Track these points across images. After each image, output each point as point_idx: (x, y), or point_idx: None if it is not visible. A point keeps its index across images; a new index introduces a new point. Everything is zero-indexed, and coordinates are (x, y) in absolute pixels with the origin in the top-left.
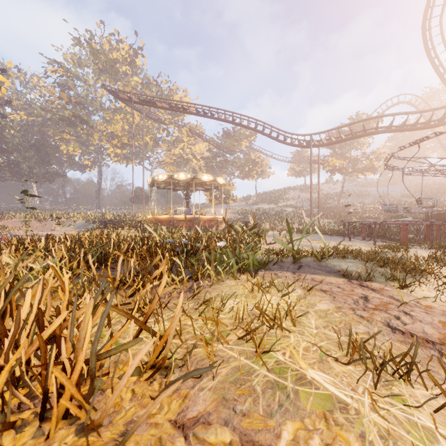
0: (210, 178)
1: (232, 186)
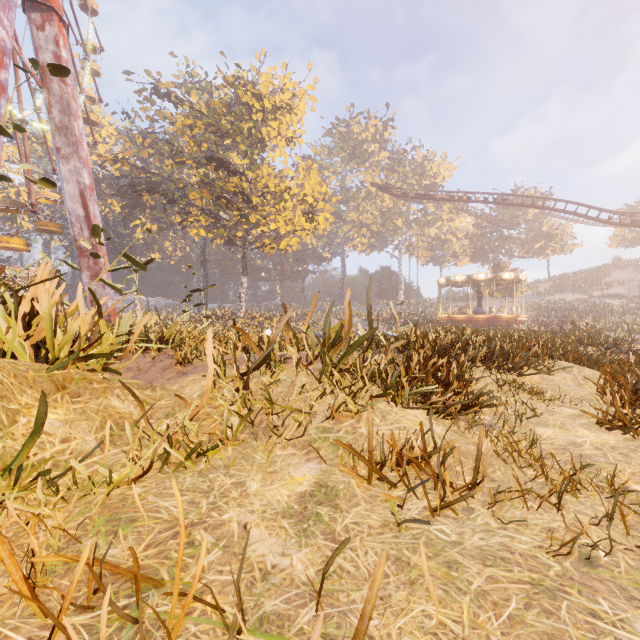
0: (512, 276)
1: None
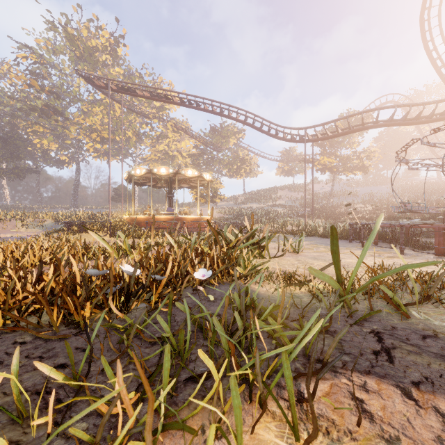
0: (195, 174)
1: (220, 184)
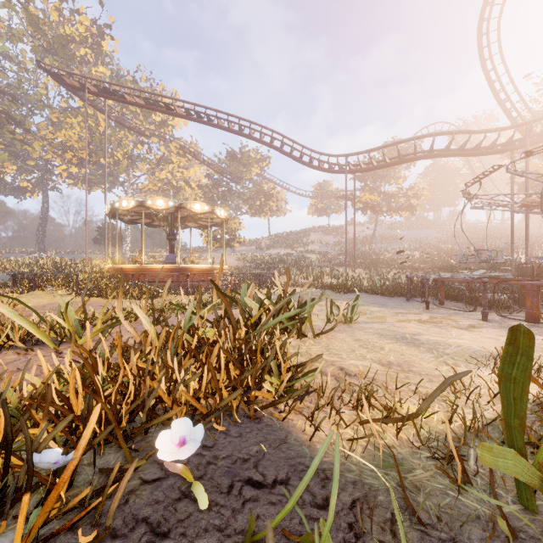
0: (206, 209)
1: (238, 224)
